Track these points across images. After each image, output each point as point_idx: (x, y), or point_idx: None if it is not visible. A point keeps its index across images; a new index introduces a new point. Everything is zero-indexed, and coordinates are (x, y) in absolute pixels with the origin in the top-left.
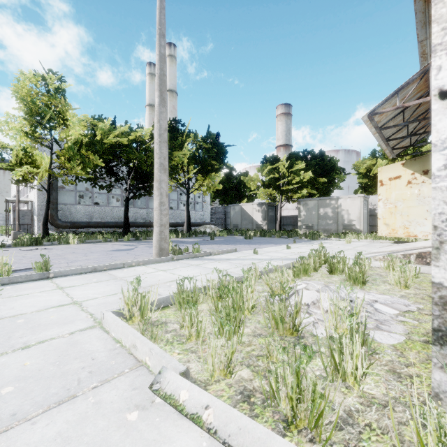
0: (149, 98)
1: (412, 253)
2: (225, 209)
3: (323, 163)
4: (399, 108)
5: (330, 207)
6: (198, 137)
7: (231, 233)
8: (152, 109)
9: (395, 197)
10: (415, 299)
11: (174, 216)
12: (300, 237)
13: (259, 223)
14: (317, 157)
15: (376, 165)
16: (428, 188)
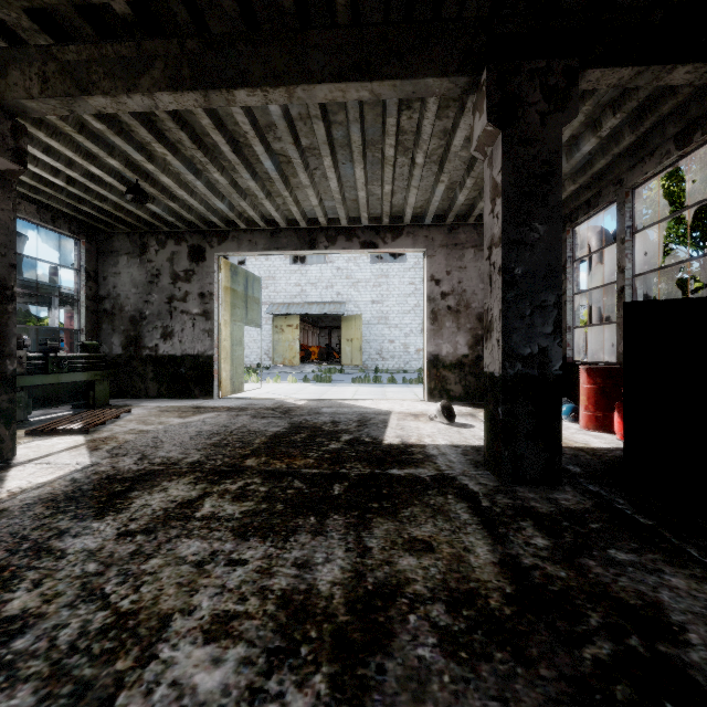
0: None
1: None
2: None
3: None
4: None
5: None
6: None
7: None
8: None
9: None
10: None
11: None
12: None
13: None
14: None
15: None
16: None
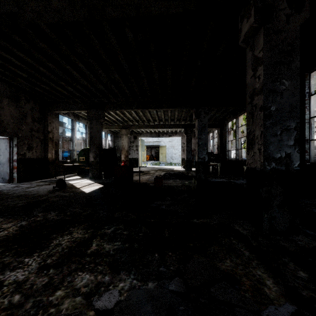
0: None
1: None
2: None
3: None
4: None
5: None
6: None
7: None
8: None
9: None
10: None
11: None
12: None
13: None
14: None
15: None
16: None
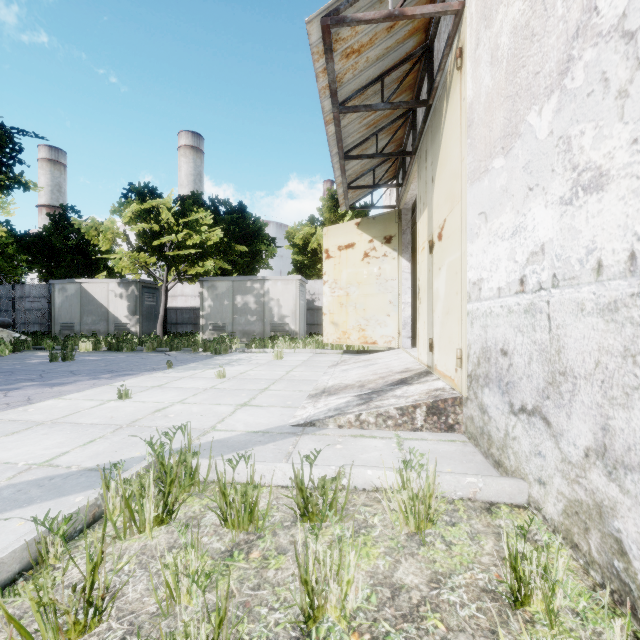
0: None
1: (419, 404)
2: (50, 291)
3: (243, 222)
4: (393, 18)
5: (253, 293)
6: None
7: (41, 344)
8: None
9: (347, 278)
10: None
11: None
12: (195, 348)
13: (122, 320)
14: (235, 212)
15: (315, 235)
16: (392, 265)
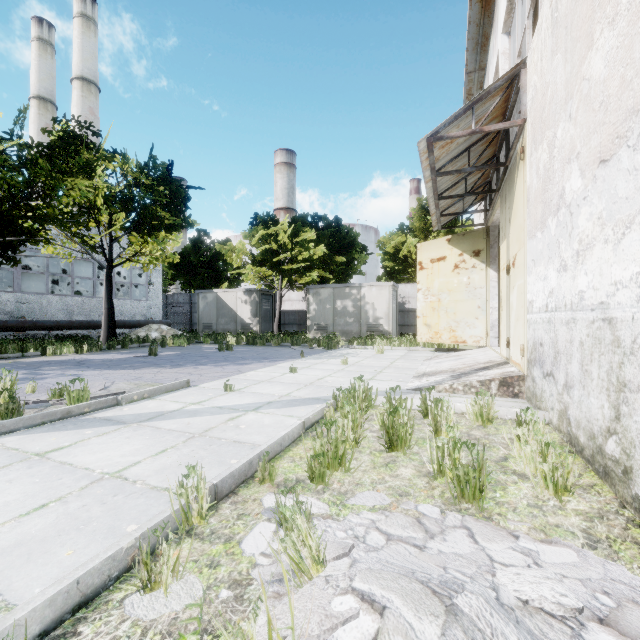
0: (37, 83)
1: (493, 379)
2: (191, 298)
3: (340, 235)
4: (475, 133)
5: (351, 298)
6: (133, 164)
7: (198, 339)
8: (45, 106)
9: (439, 286)
10: (632, 553)
11: (85, 308)
12: (310, 344)
13: (247, 321)
14: (332, 226)
15: (406, 243)
16: (480, 275)
